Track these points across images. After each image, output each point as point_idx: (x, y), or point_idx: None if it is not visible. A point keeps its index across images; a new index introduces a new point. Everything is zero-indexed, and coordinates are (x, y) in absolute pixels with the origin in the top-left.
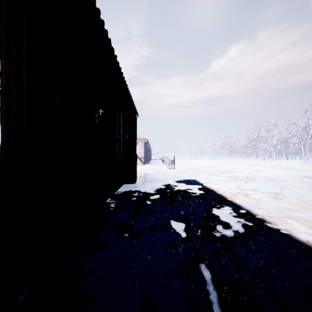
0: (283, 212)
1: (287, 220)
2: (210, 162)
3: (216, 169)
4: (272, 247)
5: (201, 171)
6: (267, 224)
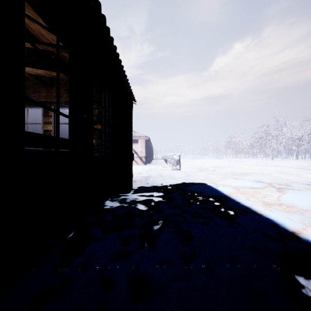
0: None
1: None
2: (217, 162)
3: (228, 171)
4: None
5: (213, 174)
6: None
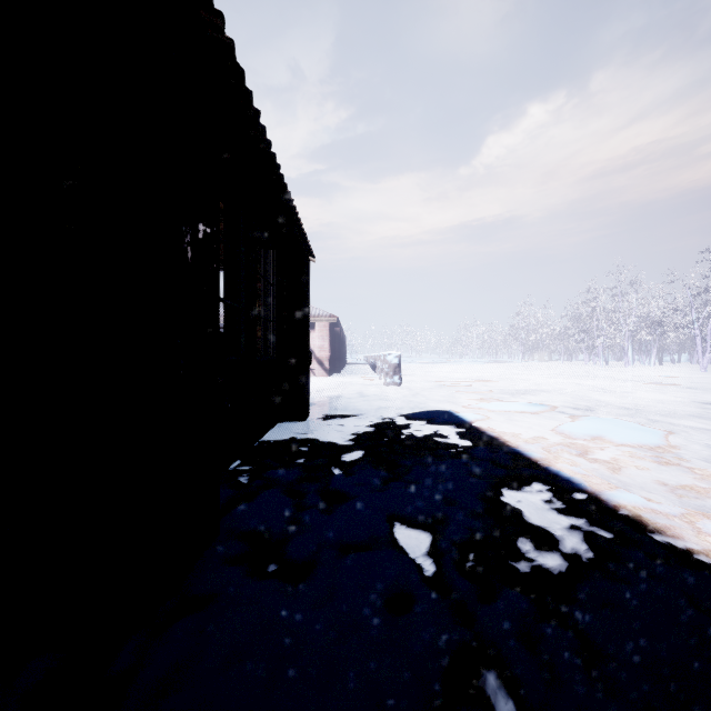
0: (688, 500)
1: (703, 522)
2: (484, 370)
3: (498, 387)
4: (689, 613)
5: (464, 392)
6: (654, 537)
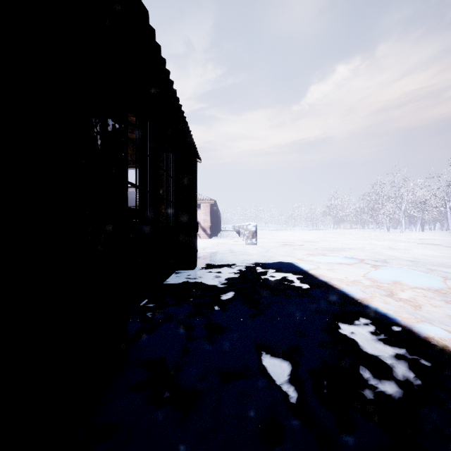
0: None
1: None
2: (309, 235)
3: (320, 246)
4: None
5: (299, 249)
6: None
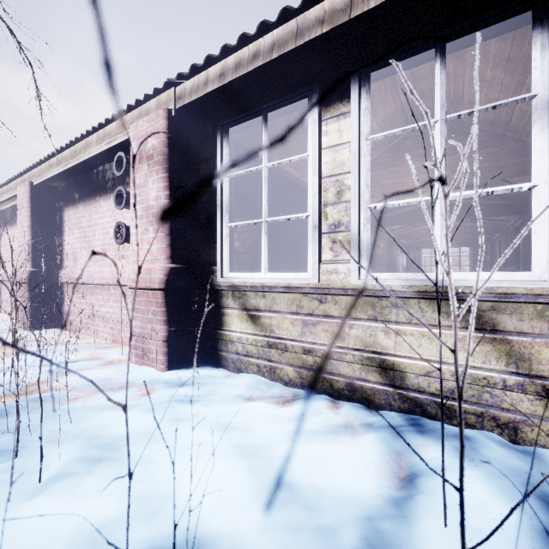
0: None
1: None
2: None
3: None
4: None
5: None
6: None
